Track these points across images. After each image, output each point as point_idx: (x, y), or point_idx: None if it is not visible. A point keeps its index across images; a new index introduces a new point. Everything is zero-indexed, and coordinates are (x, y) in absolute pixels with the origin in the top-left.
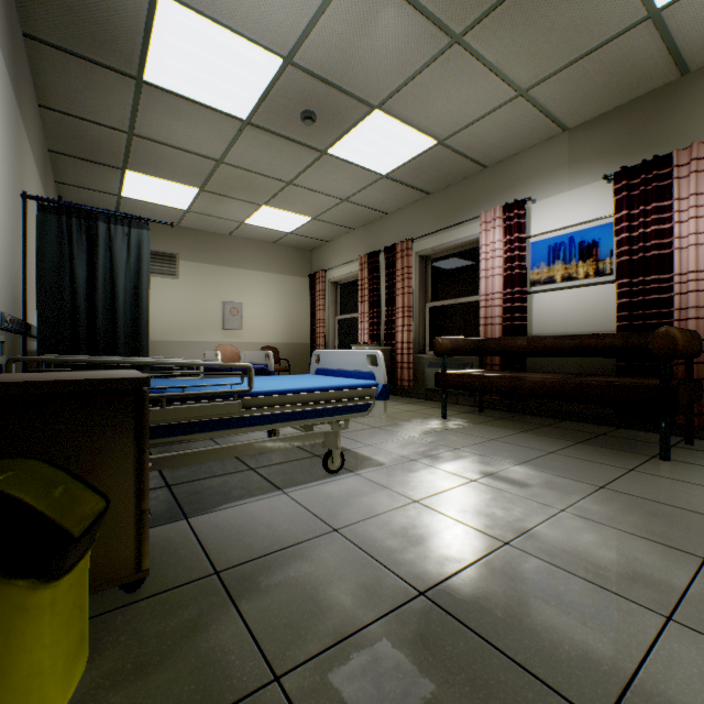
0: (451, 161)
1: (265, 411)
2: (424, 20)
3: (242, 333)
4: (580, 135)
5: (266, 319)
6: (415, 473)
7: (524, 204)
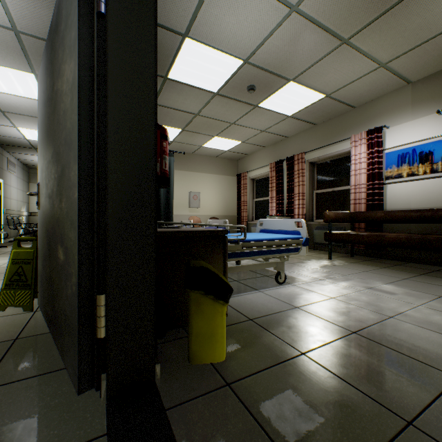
0: (332, 105)
1: (251, 250)
2: (326, 34)
3: (199, 210)
4: (420, 86)
5: (212, 201)
6: (326, 286)
7: (381, 129)
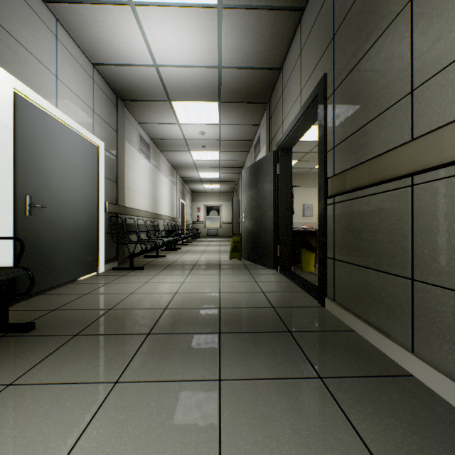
0: None
1: None
2: None
3: (311, 218)
4: None
5: None
6: None
7: None
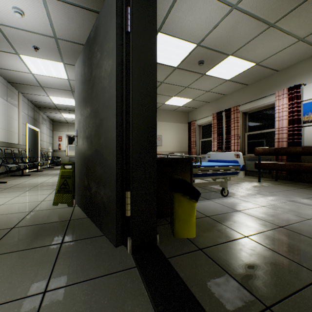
0: (261, 70)
1: (204, 172)
2: (257, 21)
3: (161, 147)
4: None
5: (170, 141)
6: (258, 198)
7: (299, 86)
